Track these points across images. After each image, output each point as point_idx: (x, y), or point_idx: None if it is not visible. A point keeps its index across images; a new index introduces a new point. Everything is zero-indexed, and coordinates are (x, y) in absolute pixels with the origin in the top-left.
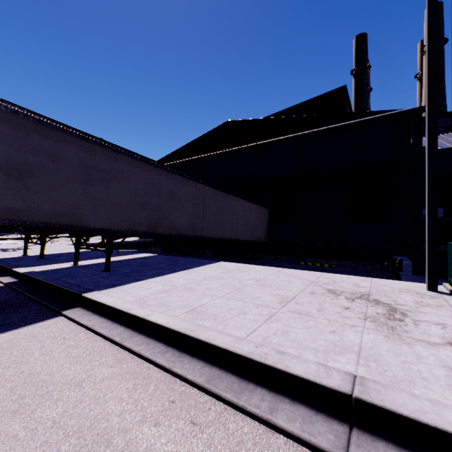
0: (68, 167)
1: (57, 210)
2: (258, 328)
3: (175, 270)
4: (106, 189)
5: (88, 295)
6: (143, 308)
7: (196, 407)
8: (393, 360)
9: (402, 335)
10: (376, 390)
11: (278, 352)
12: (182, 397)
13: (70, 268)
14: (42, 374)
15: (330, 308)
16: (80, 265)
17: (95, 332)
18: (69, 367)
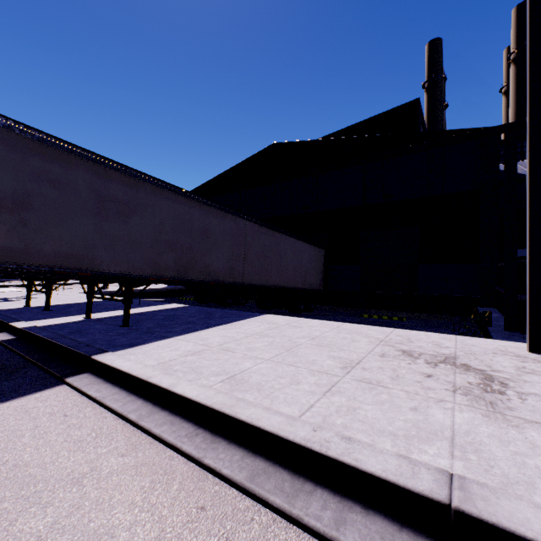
0: (76, 197)
1: (62, 251)
2: (316, 403)
3: (210, 324)
4: (125, 225)
5: (99, 358)
6: (167, 375)
7: (234, 516)
8: (500, 451)
9: (506, 413)
10: (484, 498)
11: (344, 439)
12: (215, 502)
13: (81, 322)
14: (30, 466)
15: (407, 376)
16: (93, 319)
17: (105, 406)
18: (67, 456)
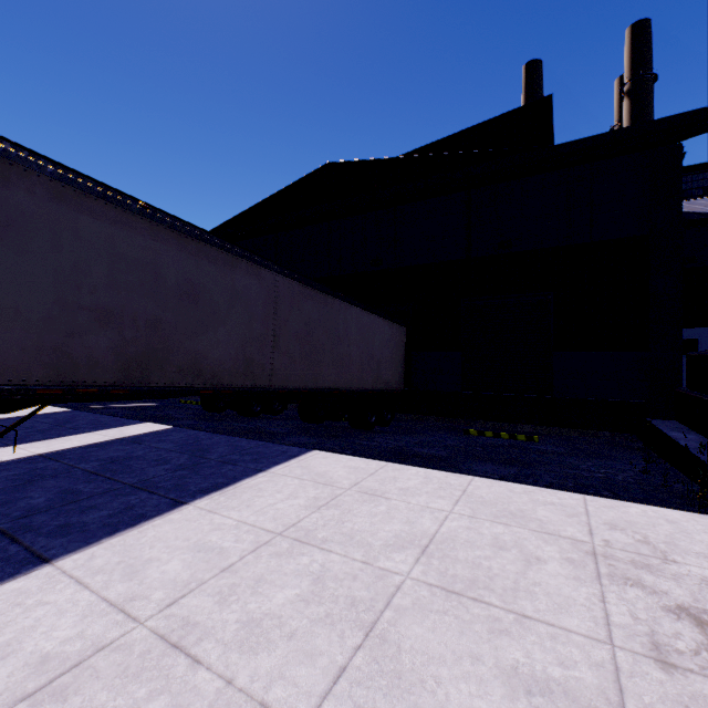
0: None
1: None
2: None
3: (184, 493)
4: None
5: None
6: None
7: None
8: None
9: None
10: None
11: None
12: None
13: None
14: None
15: None
16: None
17: None
18: None
